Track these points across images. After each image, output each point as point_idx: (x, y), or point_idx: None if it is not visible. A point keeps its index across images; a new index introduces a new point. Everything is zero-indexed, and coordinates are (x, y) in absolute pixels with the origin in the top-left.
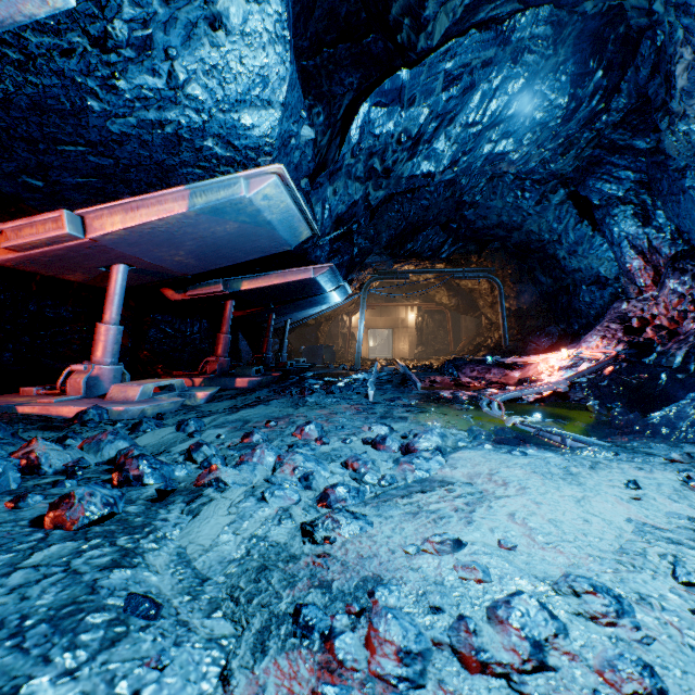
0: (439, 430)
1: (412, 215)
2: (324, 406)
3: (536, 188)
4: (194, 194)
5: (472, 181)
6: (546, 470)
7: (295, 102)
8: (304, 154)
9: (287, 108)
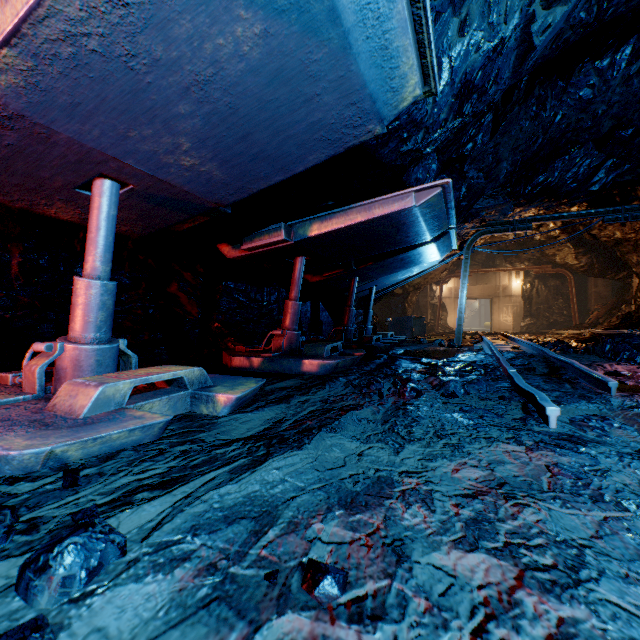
0: None
1: (557, 122)
2: (458, 447)
3: None
4: None
5: None
6: None
7: None
8: None
9: None
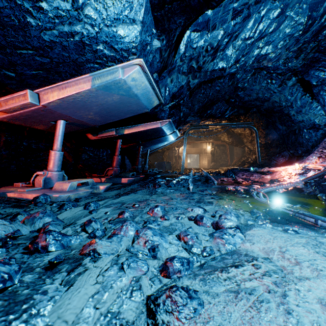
0: (234, 212)
1: (210, 95)
2: (165, 194)
3: (279, 77)
4: (94, 78)
5: (243, 76)
6: (324, 251)
7: (149, 23)
8: (155, 57)
9: (144, 25)
